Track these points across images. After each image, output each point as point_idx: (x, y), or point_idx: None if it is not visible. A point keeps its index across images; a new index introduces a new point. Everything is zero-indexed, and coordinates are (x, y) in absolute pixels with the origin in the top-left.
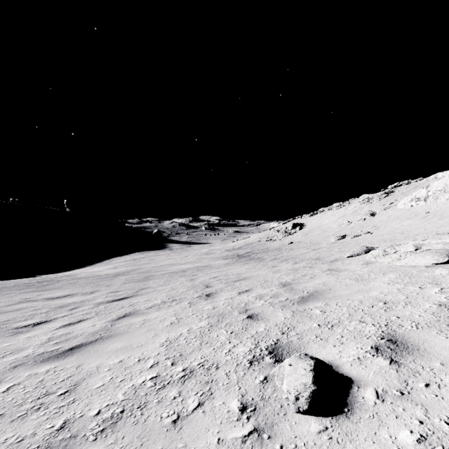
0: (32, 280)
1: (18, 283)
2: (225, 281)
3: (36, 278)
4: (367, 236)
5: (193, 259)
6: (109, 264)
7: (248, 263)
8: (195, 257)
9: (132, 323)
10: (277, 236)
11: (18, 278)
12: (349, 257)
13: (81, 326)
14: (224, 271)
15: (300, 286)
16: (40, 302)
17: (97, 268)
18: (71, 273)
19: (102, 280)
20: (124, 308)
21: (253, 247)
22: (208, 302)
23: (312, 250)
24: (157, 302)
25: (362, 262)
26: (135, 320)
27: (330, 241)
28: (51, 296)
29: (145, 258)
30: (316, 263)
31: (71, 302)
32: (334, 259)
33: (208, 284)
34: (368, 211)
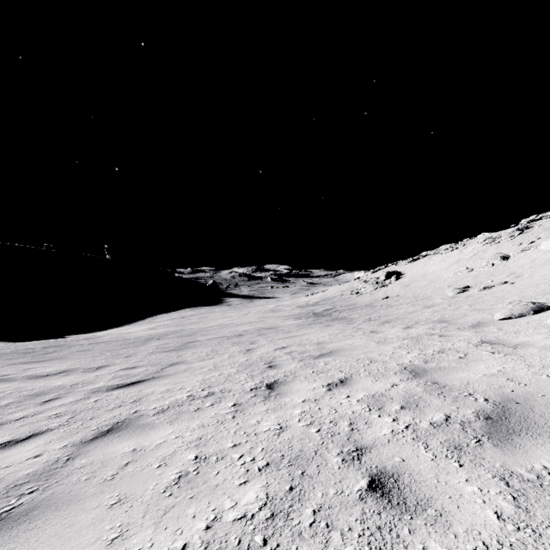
0: (39, 345)
1: (18, 349)
2: (300, 356)
3: (50, 340)
4: (508, 288)
5: (254, 319)
6: (152, 322)
7: (331, 325)
8: (257, 315)
9: (105, 461)
10: (365, 289)
11: (43, 338)
12: (503, 319)
13: (17, 455)
14: (297, 338)
15: (453, 379)
16: (14, 384)
17: (137, 327)
18: (106, 333)
19: (125, 347)
20: (122, 407)
21: (334, 302)
22: (269, 405)
23: (424, 308)
24: (181, 397)
25: (545, 328)
26: (116, 450)
27: (446, 295)
28: (40, 372)
29: (196, 316)
30: (445, 328)
31: (58, 386)
32: (475, 322)
33: (271, 361)
34: (496, 254)
